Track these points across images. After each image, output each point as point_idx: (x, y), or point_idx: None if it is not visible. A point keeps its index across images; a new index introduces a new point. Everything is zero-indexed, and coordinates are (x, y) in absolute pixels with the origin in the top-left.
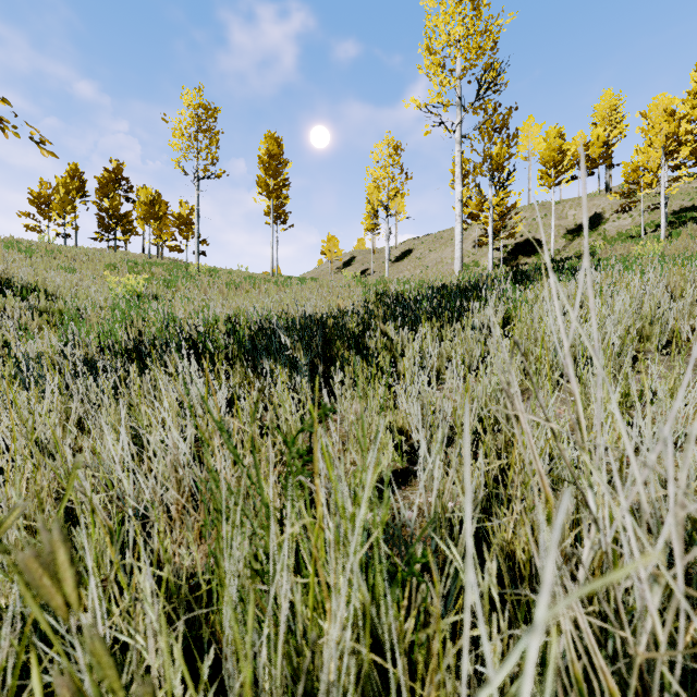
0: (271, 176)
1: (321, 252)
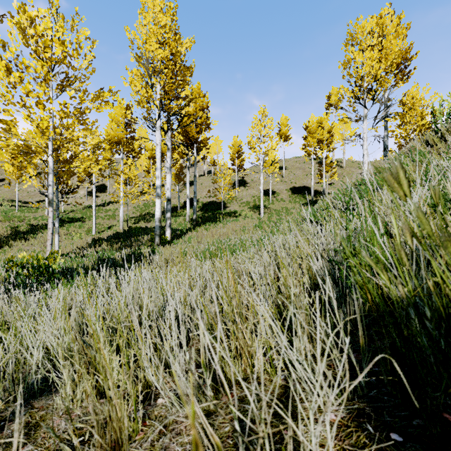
0: None
1: None
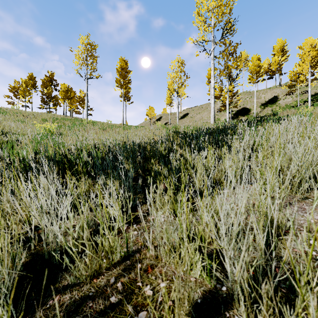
0: (122, 78)
1: (146, 114)
